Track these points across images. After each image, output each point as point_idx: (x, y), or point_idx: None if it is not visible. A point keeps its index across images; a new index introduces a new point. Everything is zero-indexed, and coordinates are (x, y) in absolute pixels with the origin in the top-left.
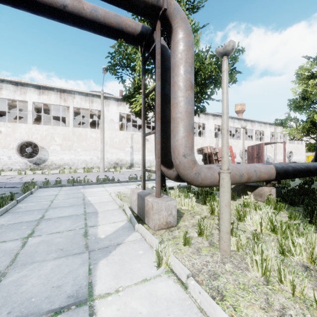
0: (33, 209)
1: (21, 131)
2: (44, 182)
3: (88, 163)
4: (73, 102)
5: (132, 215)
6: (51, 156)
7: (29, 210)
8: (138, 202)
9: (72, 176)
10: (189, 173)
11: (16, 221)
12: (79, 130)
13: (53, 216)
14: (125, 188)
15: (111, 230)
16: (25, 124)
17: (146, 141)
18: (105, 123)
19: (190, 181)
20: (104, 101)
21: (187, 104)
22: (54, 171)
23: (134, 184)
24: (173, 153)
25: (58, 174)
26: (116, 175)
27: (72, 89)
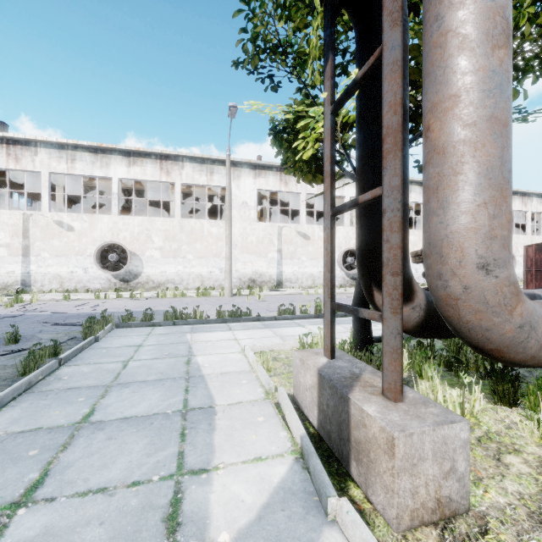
0: (82, 384)
1: (102, 226)
2: (125, 316)
3: (206, 280)
4: (180, 175)
5: (308, 441)
6: (147, 267)
7: (74, 387)
8: (323, 399)
9: (176, 302)
10: (499, 325)
11: (28, 425)
12: (191, 223)
13: (111, 415)
14: (272, 336)
15: (249, 500)
16: (108, 216)
17: (306, 239)
18: (233, 209)
19: (496, 349)
20: (232, 171)
21: (497, 95)
22: (151, 292)
23: (290, 325)
24: (438, 260)
25: (155, 299)
26: (252, 303)
27: (178, 154)
